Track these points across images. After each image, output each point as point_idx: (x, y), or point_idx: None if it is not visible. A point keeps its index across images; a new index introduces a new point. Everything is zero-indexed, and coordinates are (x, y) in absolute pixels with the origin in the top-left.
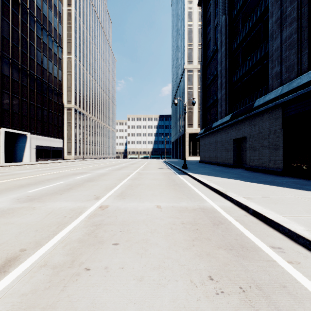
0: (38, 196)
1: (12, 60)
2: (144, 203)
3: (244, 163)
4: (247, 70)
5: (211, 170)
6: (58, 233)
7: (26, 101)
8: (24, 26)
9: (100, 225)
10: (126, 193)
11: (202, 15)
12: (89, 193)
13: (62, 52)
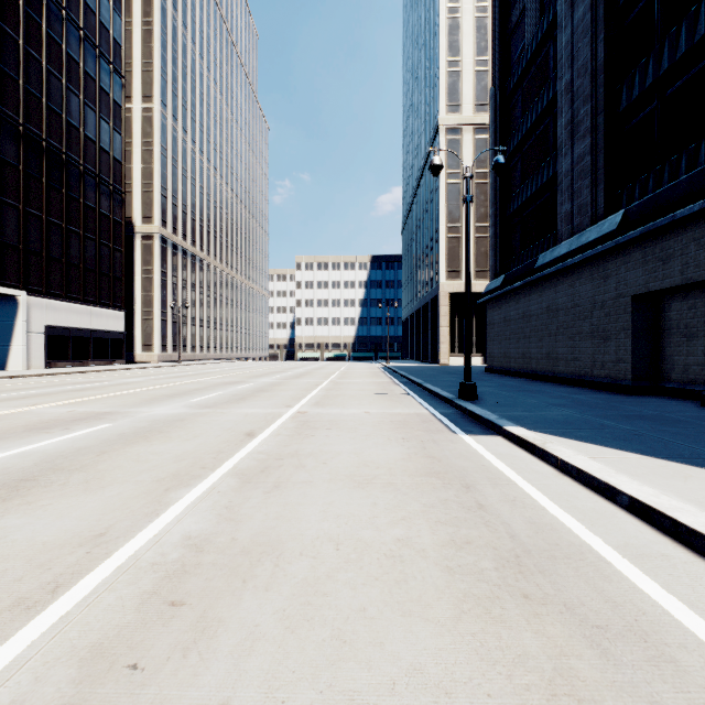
0: None
1: None
2: None
3: (679, 379)
4: (700, 41)
5: (574, 407)
6: None
7: (17, 208)
8: (8, 5)
9: None
10: None
11: None
12: None
13: (131, 95)
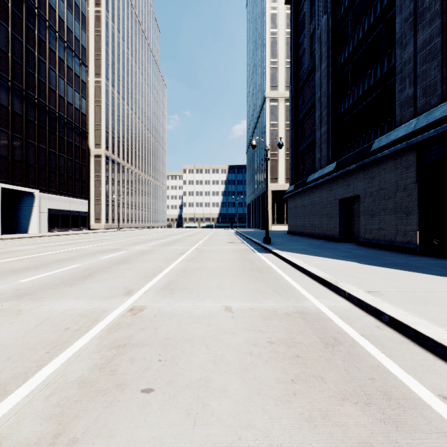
0: (34, 289)
1: (13, 82)
2: (204, 303)
3: (356, 235)
4: (361, 96)
5: (306, 245)
6: (46, 365)
7: (34, 144)
8: (30, 34)
9: (125, 346)
10: (175, 284)
11: (292, 18)
12: (117, 284)
13: (88, 73)
